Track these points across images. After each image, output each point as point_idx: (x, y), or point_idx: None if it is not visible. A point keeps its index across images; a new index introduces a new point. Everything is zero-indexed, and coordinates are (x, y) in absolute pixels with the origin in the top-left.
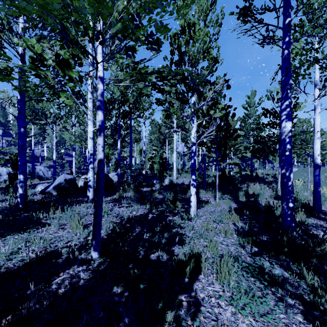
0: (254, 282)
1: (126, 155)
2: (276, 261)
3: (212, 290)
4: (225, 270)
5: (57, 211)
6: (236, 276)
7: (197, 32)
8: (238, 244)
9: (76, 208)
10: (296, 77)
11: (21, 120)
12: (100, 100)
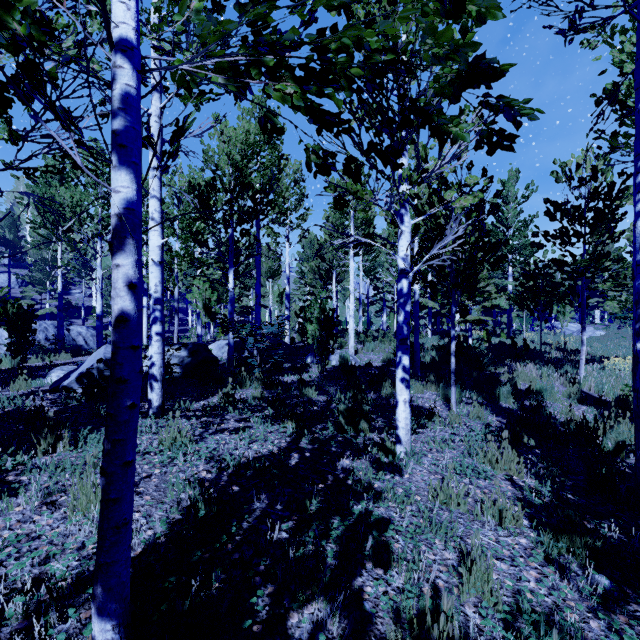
0: None
1: (252, 304)
2: None
3: None
4: None
5: (59, 445)
6: None
7: None
8: (544, 556)
9: None
10: None
11: None
12: (122, 121)
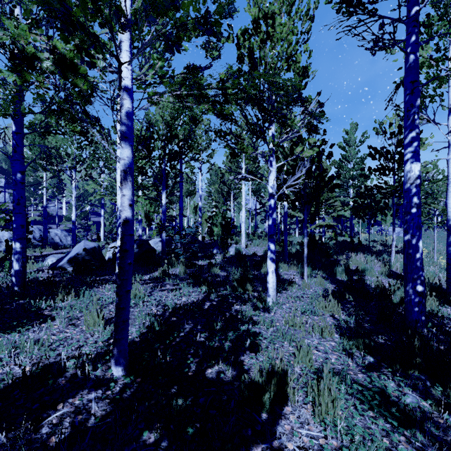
0: (375, 420)
1: (175, 214)
2: (405, 380)
3: (307, 436)
4: (327, 399)
5: (69, 296)
6: (345, 408)
7: (278, 27)
8: (342, 350)
9: (99, 292)
10: (420, 100)
11: (17, 161)
12: (126, 125)
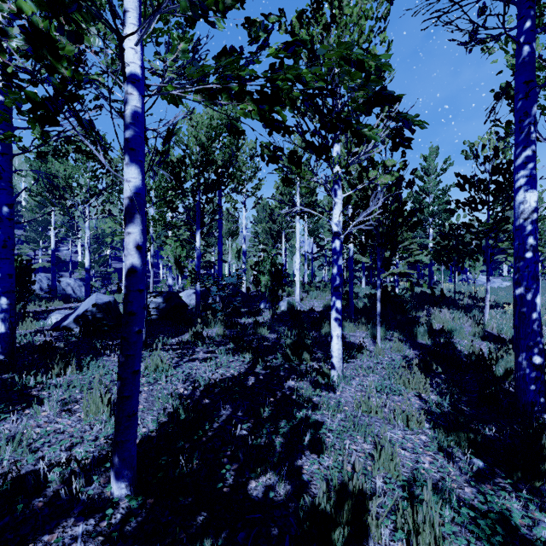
0: None
1: (214, 259)
2: (535, 500)
3: None
4: (428, 538)
5: (68, 369)
6: None
7: (347, 7)
8: (438, 448)
9: (110, 362)
10: None
11: (3, 191)
12: (132, 132)
